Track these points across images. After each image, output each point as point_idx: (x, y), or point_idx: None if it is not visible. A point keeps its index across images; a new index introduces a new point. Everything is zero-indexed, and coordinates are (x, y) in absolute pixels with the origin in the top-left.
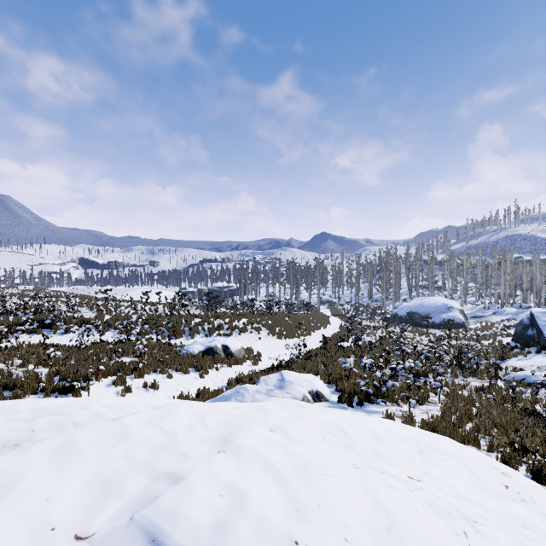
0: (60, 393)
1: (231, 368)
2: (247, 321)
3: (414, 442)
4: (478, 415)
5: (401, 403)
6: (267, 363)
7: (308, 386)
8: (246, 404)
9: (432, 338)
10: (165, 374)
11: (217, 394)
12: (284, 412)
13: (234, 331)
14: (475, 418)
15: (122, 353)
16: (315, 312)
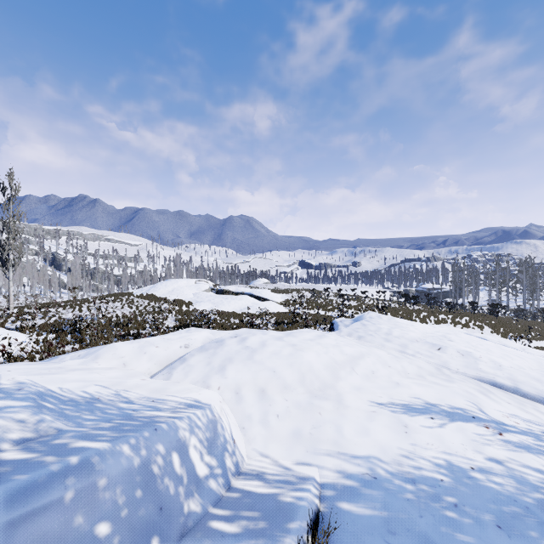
0: None
1: None
2: (469, 319)
3: None
4: None
5: None
6: None
7: None
8: None
9: None
10: None
11: None
12: None
13: (456, 325)
14: None
15: None
16: None
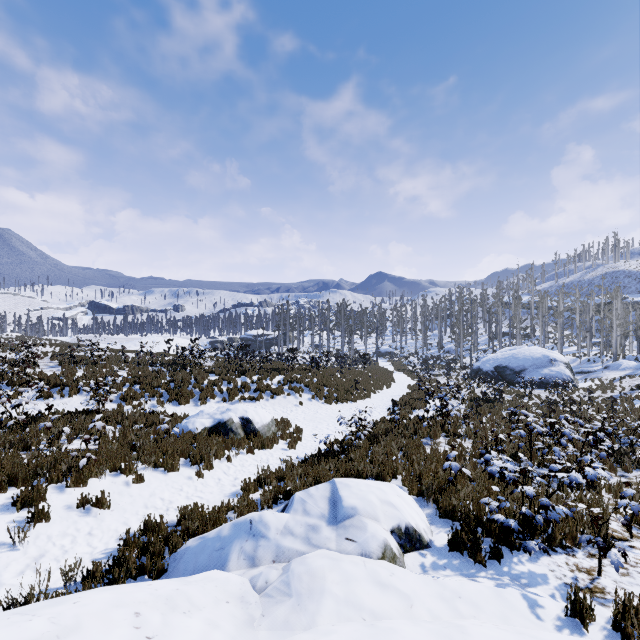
0: None
1: (253, 455)
2: (284, 378)
3: None
4: None
5: (566, 543)
6: (310, 445)
7: (389, 516)
8: None
9: (538, 402)
10: (131, 475)
11: (217, 518)
12: None
13: (264, 393)
14: None
15: (78, 433)
16: (373, 366)
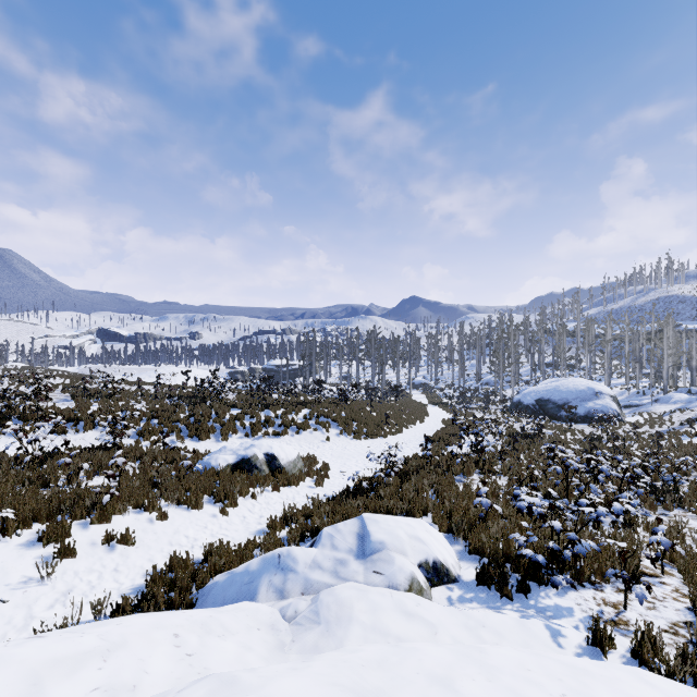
0: None
1: (279, 492)
2: (310, 412)
3: None
4: None
5: (596, 578)
6: (338, 482)
7: (417, 550)
8: None
9: (581, 437)
10: (155, 512)
11: (244, 555)
12: None
13: (289, 428)
14: None
15: (96, 469)
16: (406, 399)
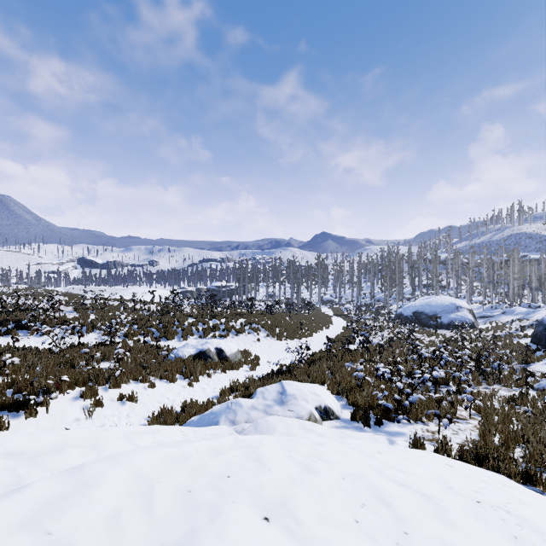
0: (9, 410)
1: (225, 374)
2: (245, 321)
3: (496, 516)
4: (525, 438)
5: (426, 419)
6: (266, 368)
7: (315, 400)
8: (233, 441)
9: (443, 339)
10: (147, 383)
11: (207, 408)
12: (288, 461)
13: (230, 332)
14: (520, 440)
15: (102, 358)
16: (316, 312)
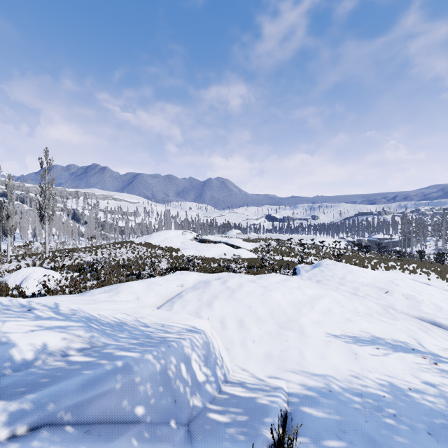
0: None
1: None
2: (416, 266)
3: None
4: None
5: None
6: None
7: None
8: None
9: None
10: None
11: None
12: None
13: (404, 271)
14: None
15: None
16: None
